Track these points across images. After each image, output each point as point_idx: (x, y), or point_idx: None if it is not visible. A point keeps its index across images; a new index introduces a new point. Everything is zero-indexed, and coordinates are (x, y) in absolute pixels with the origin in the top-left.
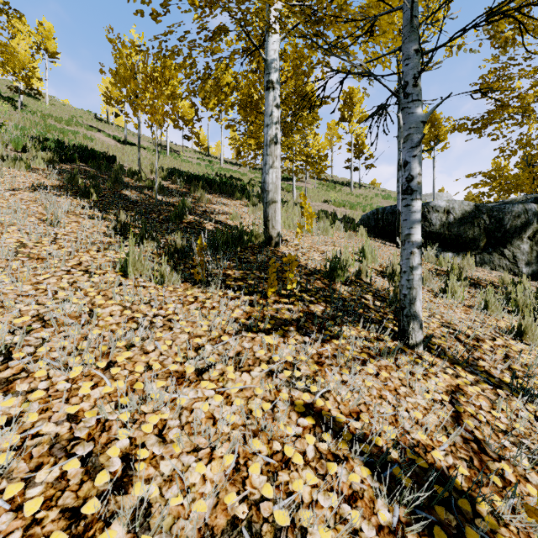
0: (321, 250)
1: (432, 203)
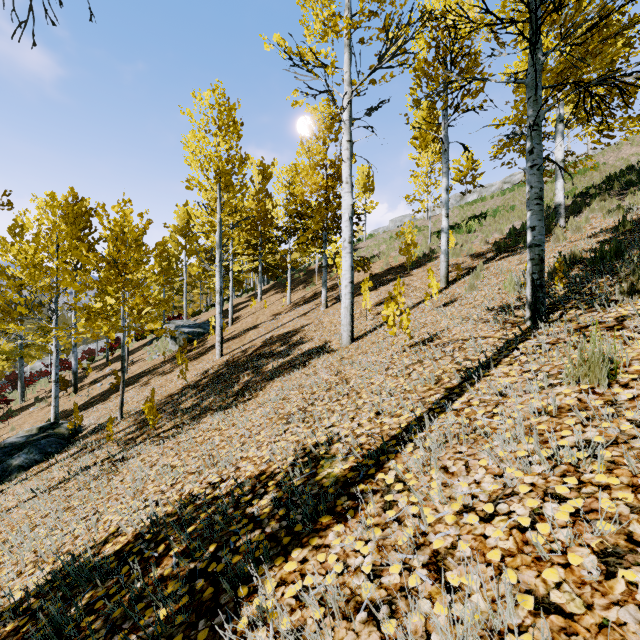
0: None
1: None
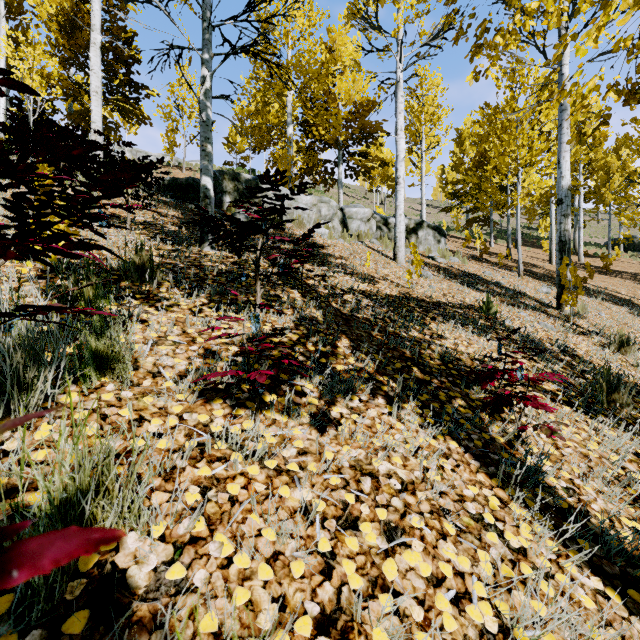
0: (589, 252)
1: (634, 236)
